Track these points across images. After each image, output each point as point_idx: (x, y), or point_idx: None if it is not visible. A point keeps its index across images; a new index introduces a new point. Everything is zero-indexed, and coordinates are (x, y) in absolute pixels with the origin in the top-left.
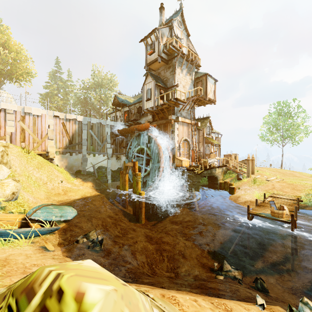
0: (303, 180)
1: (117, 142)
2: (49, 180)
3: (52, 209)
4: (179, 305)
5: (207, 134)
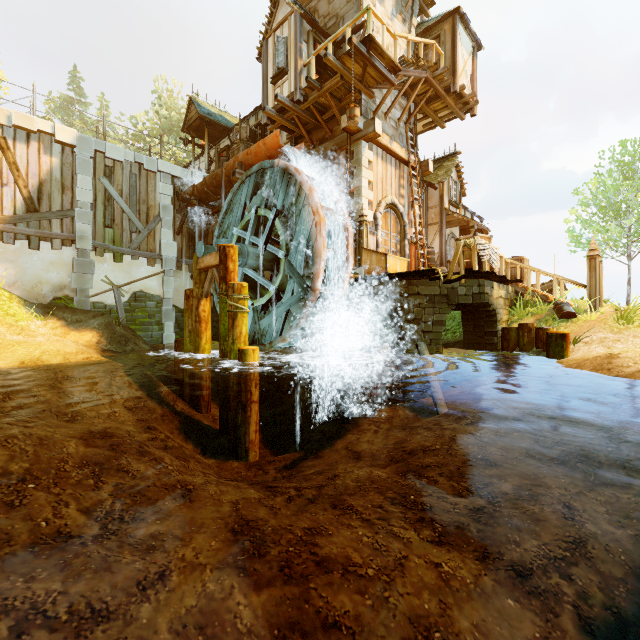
0: None
1: (193, 229)
2: None
3: None
4: None
5: (451, 202)
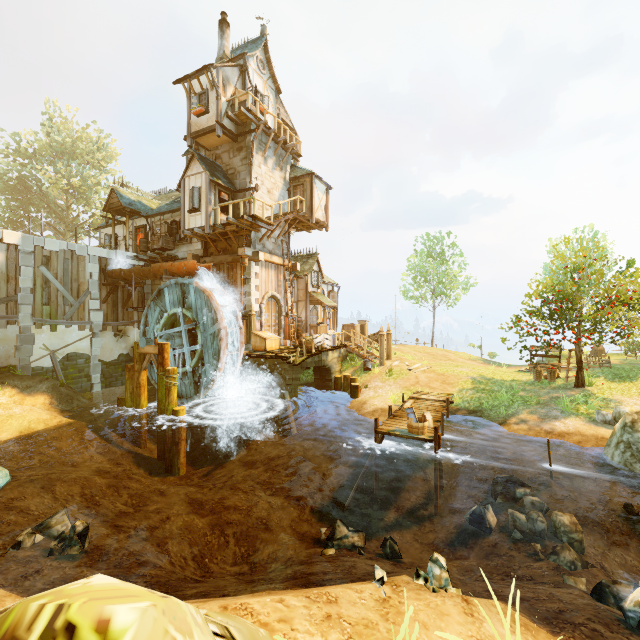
0: (459, 365)
1: (117, 297)
2: None
3: None
4: (253, 616)
5: (313, 287)
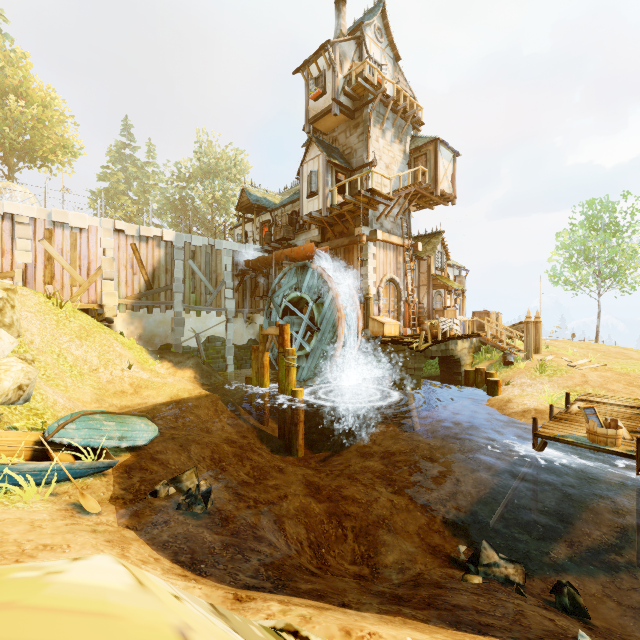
0: None
1: (246, 287)
2: (103, 364)
3: (101, 423)
4: None
5: (437, 269)
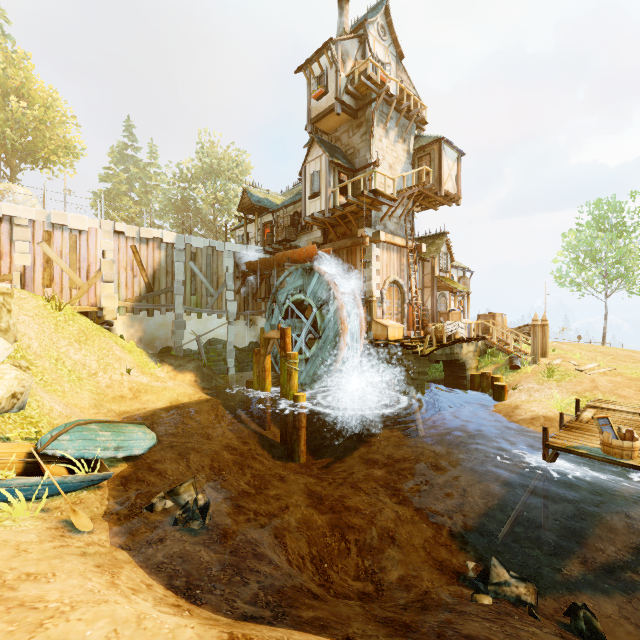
0: None
1: (248, 288)
2: (102, 368)
3: (96, 433)
4: None
5: (441, 271)
